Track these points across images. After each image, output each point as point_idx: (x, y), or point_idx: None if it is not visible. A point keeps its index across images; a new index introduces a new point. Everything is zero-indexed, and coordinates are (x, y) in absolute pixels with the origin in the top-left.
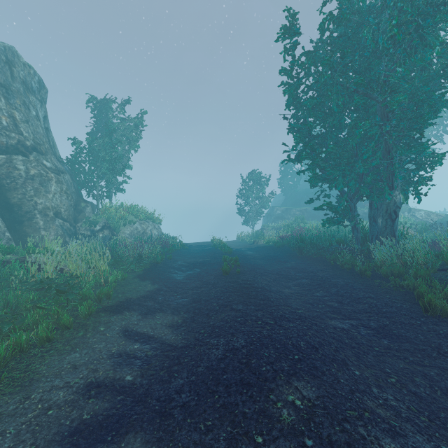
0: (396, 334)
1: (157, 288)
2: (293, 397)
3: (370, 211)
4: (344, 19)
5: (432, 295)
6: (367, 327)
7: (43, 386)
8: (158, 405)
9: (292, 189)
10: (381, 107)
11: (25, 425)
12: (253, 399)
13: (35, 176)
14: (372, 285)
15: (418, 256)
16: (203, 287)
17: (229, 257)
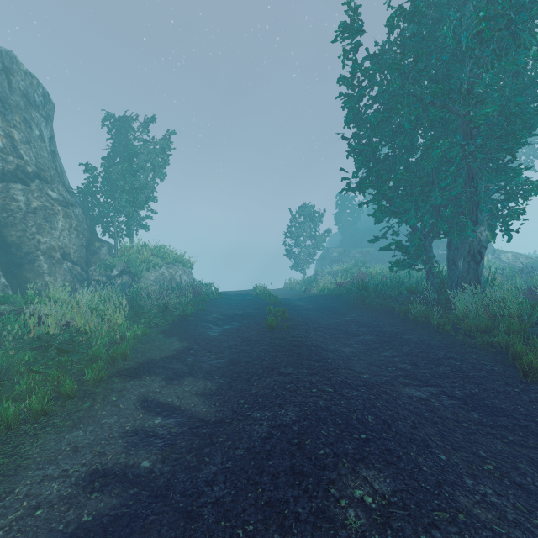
0: (489, 405)
1: (187, 346)
2: (362, 492)
3: (449, 251)
4: (418, 13)
5: (531, 356)
6: (451, 397)
7: (32, 476)
8: (183, 502)
9: (352, 226)
10: (463, 123)
11: (3, 531)
12: (309, 494)
13: (38, 209)
14: (453, 343)
15: (510, 307)
16: (243, 345)
17: (275, 308)
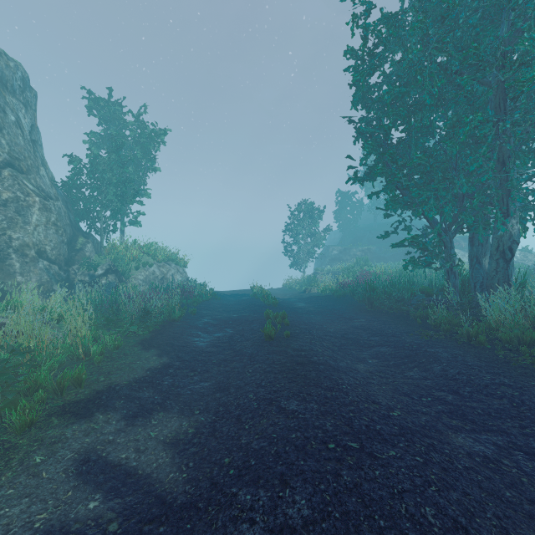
0: None
1: (165, 362)
2: None
3: (471, 248)
4: None
5: None
6: (530, 454)
7: None
8: None
9: (352, 224)
10: (495, 96)
11: None
12: None
13: (8, 201)
14: (495, 361)
15: None
16: (235, 360)
17: (273, 311)
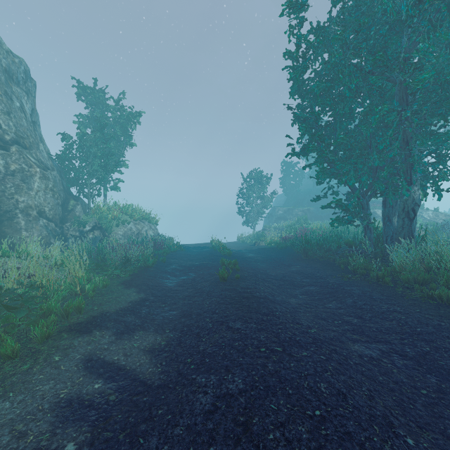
0: (444, 367)
1: (143, 297)
2: None
3: (384, 209)
4: None
5: None
6: (403, 356)
7: None
8: None
9: (295, 189)
10: (399, 90)
11: None
12: None
13: (16, 172)
14: (394, 295)
15: (446, 260)
16: (196, 296)
17: (228, 260)
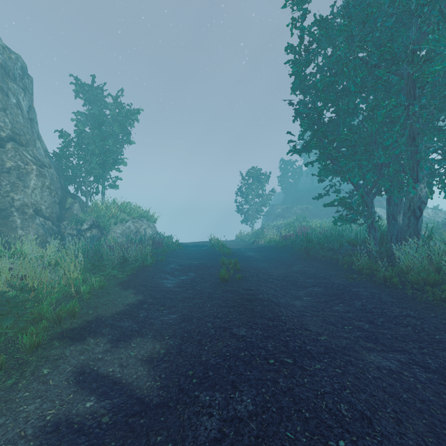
0: None
1: (141, 299)
2: None
3: (388, 207)
4: None
5: None
6: (425, 368)
7: None
8: None
9: (293, 187)
10: (406, 84)
11: None
12: None
13: (11, 169)
14: (404, 298)
15: None
16: (196, 298)
17: (228, 259)
